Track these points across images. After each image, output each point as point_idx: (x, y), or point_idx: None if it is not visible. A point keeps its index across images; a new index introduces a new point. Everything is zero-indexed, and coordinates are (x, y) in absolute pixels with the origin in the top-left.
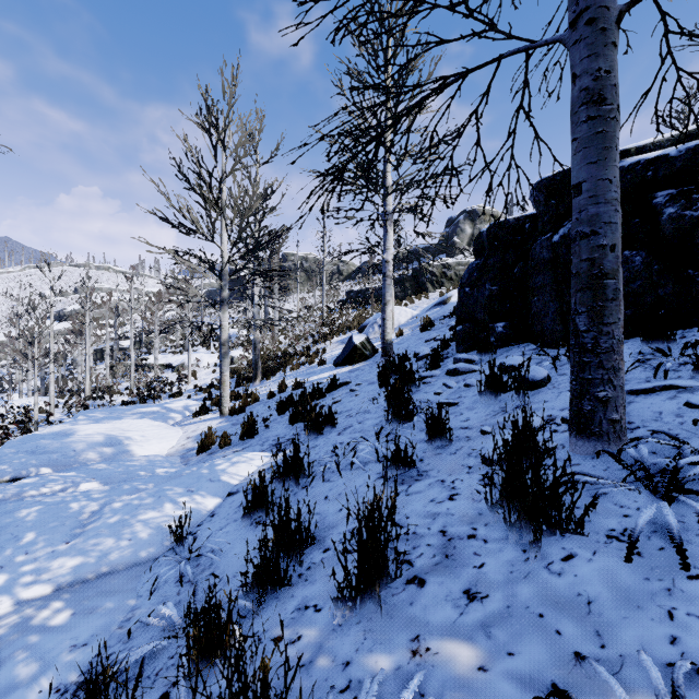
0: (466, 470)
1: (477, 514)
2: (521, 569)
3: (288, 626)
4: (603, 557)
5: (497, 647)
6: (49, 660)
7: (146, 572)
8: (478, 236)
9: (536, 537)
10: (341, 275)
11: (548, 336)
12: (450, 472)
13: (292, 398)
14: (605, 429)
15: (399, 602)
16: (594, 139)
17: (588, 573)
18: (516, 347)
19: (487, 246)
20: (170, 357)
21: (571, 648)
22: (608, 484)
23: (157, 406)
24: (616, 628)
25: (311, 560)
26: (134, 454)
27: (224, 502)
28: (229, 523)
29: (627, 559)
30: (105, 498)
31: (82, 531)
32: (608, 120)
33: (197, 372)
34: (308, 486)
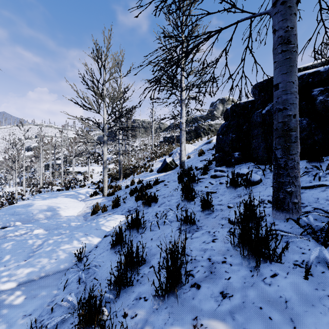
0: (221, 226)
1: (226, 250)
2: (249, 281)
3: (131, 308)
4: (292, 276)
5: (238, 325)
6: (11, 323)
7: (63, 276)
8: (226, 111)
9: (257, 265)
10: (161, 129)
11: (260, 159)
12: (213, 227)
13: (136, 188)
14: (290, 207)
15: (187, 297)
16: (285, 61)
17: (284, 285)
18: (244, 164)
19: (230, 115)
20: (80, 168)
21: (277, 328)
22: (293, 236)
23: (73, 192)
24: (301, 317)
25: (143, 272)
26: (61, 215)
27: (102, 240)
28: (104, 251)
29: (305, 278)
30: (45, 238)
31: (33, 254)
32: (292, 52)
33: (92, 175)
34: (143, 233)
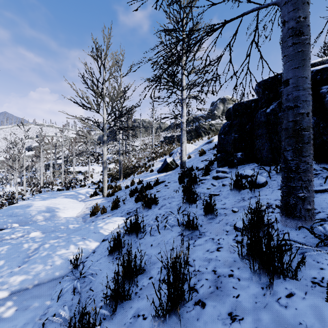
0: (225, 233)
1: (233, 261)
2: (262, 301)
3: None
4: (312, 297)
5: None
6: None
7: (58, 284)
8: (228, 110)
9: (270, 282)
10: (161, 129)
11: (264, 160)
12: (216, 233)
13: (136, 189)
14: (303, 214)
15: (190, 317)
16: (296, 55)
17: (303, 308)
18: (247, 165)
19: (232, 114)
20: (81, 168)
21: None
22: (309, 248)
23: (73, 192)
24: None
25: (142, 284)
26: (60, 216)
27: (100, 245)
28: (102, 257)
29: (327, 300)
30: (41, 241)
31: (28, 260)
32: (304, 45)
33: (93, 175)
34: (142, 238)
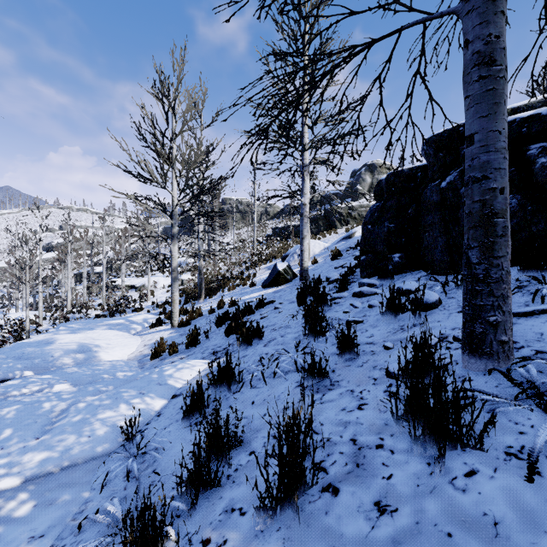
0: (372, 381)
1: (384, 425)
2: (427, 483)
3: (216, 528)
4: (504, 475)
5: None
6: None
7: (101, 466)
8: (378, 183)
9: (441, 454)
10: (268, 215)
11: (437, 265)
12: (358, 383)
13: (228, 313)
14: (495, 349)
15: (315, 510)
16: (485, 95)
17: (491, 492)
18: (410, 274)
19: (386, 191)
20: (134, 280)
21: None
22: (503, 401)
23: (122, 319)
24: None
25: (239, 462)
26: (101, 359)
27: (169, 404)
28: (172, 423)
29: (528, 479)
30: (72, 399)
31: (51, 428)
32: (498, 79)
33: (154, 292)
34: (238, 391)
